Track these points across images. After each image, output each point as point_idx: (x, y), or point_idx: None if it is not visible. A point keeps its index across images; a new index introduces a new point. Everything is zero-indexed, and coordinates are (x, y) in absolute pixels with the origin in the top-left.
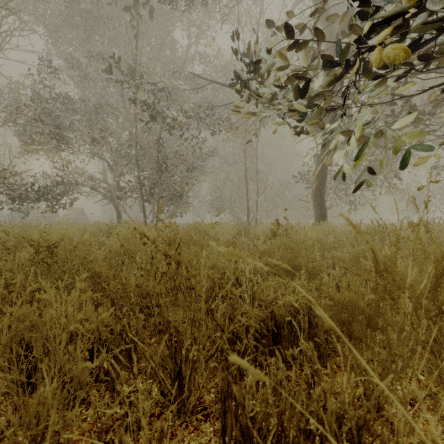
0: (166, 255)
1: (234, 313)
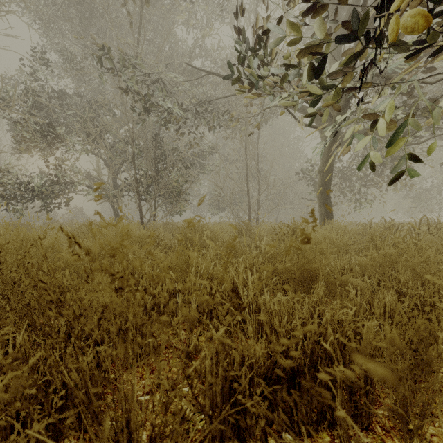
0: (114, 274)
1: (232, 354)
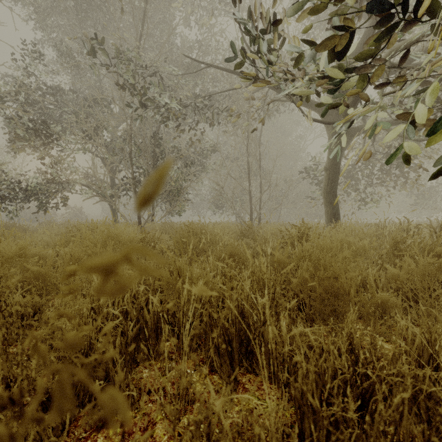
0: None
1: None
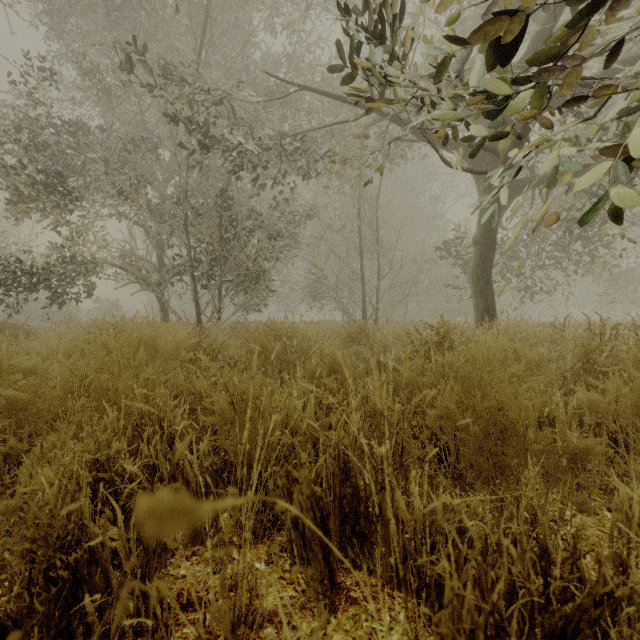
0: None
1: None
